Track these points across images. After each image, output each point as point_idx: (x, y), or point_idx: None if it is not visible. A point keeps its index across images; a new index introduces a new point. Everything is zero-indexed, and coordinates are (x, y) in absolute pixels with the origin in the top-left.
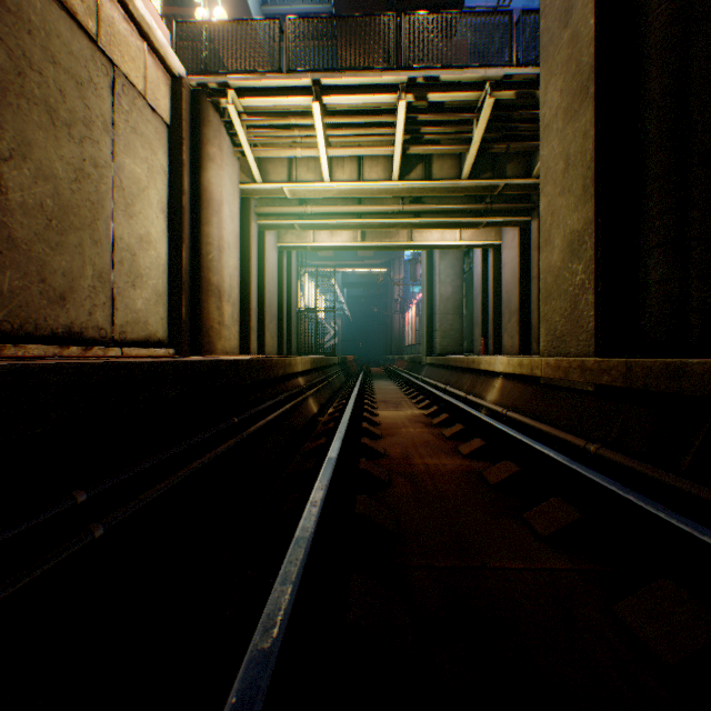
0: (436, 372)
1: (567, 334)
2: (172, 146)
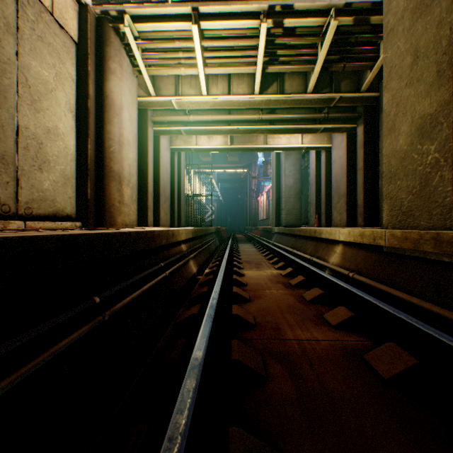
0: (283, 239)
1: (416, 209)
2: (80, 59)
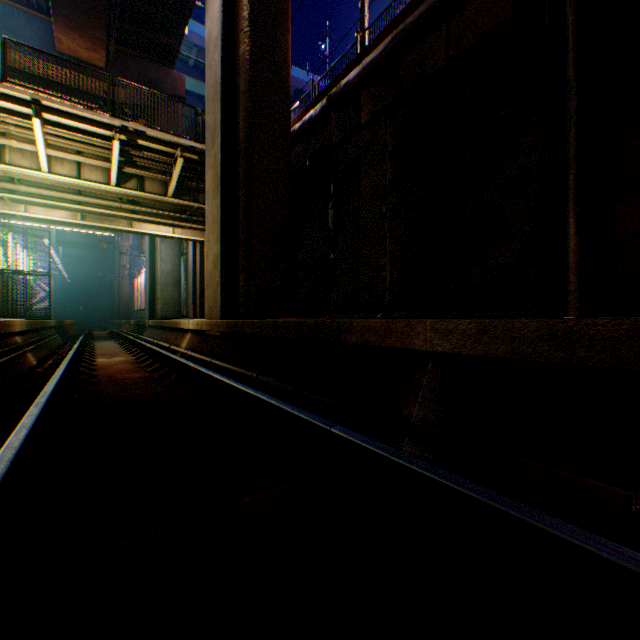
0: (156, 332)
1: (214, 308)
2: None
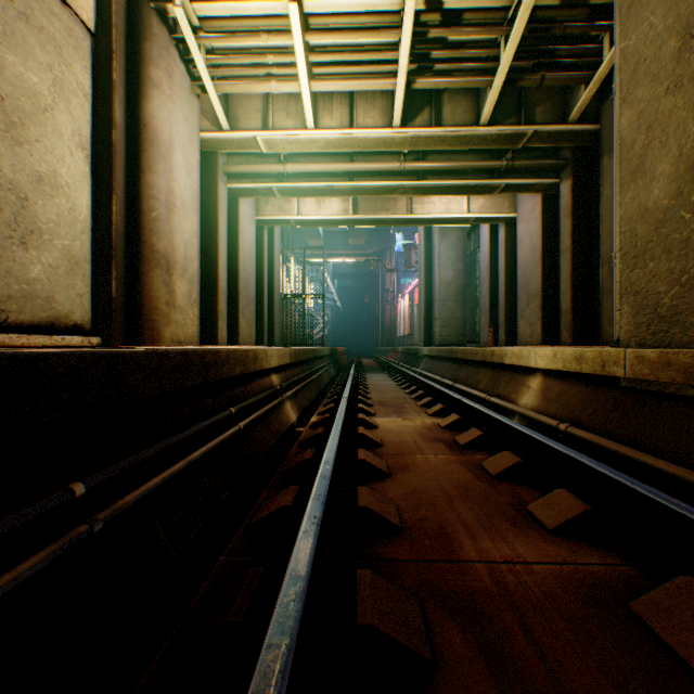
0: (437, 366)
1: (688, 311)
2: (98, 61)
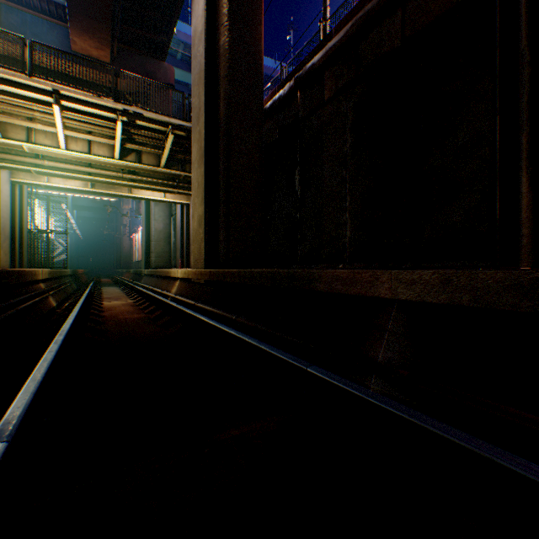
0: (151, 280)
1: (199, 259)
2: None
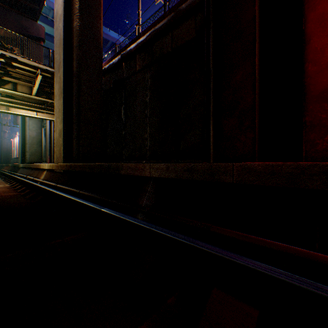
0: (25, 171)
1: (60, 157)
2: None
